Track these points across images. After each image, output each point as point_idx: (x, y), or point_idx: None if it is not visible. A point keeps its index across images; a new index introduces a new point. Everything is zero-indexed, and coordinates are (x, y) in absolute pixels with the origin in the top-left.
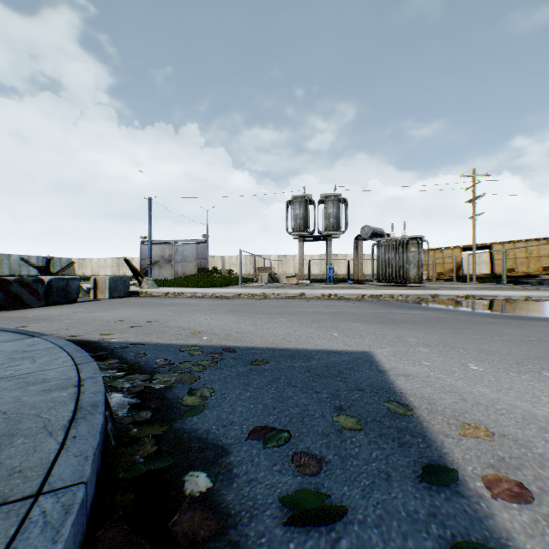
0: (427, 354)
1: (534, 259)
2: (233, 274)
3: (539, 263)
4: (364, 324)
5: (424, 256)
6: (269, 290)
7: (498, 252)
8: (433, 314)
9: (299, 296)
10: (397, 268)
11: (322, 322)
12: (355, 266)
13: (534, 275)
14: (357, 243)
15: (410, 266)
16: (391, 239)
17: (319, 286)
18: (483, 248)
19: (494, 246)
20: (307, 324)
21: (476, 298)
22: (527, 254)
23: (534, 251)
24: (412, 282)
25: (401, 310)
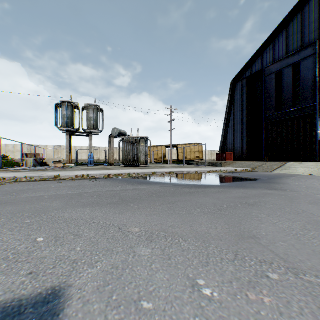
0: (149, 266)
1: (193, 153)
2: (8, 160)
3: (195, 155)
4: (93, 209)
5: (149, 150)
6: (27, 173)
7: (180, 149)
8: (154, 188)
9: (54, 178)
10: (134, 155)
11: (46, 212)
12: (109, 154)
13: (193, 160)
14: (110, 139)
15: (141, 154)
16: (131, 138)
17: (80, 168)
18: (174, 147)
19: (179, 146)
20: (17, 221)
21: (175, 173)
22: (191, 150)
23: (193, 149)
24: (142, 164)
25: (133, 186)
